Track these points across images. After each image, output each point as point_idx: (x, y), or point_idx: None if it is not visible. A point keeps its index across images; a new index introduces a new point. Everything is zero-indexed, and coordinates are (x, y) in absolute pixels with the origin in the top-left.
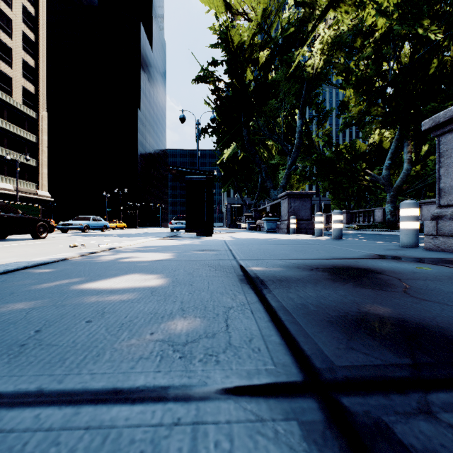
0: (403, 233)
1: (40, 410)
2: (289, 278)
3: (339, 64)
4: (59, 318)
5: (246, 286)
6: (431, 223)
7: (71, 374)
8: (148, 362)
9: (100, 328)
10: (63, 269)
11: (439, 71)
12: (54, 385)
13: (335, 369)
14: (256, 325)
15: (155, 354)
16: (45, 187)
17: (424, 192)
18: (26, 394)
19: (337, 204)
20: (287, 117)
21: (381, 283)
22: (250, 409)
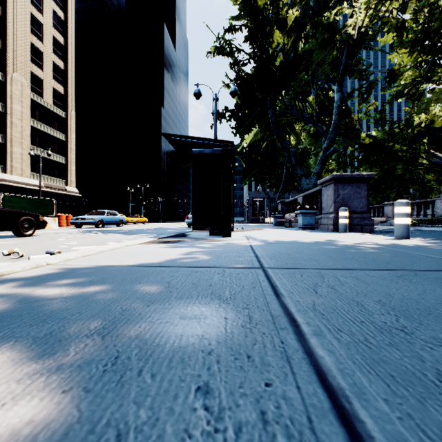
0: None
1: None
2: None
3: (392, 18)
4: None
5: None
6: None
7: None
8: None
9: None
10: None
11: None
12: None
13: None
14: None
15: None
16: (74, 183)
17: None
18: None
19: (373, 196)
20: (319, 96)
21: None
22: None
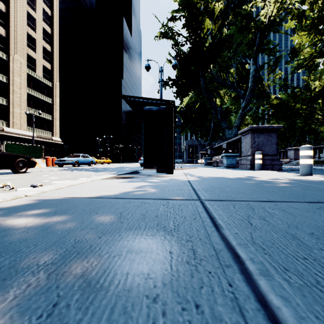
0: None
1: None
2: None
3: (294, 8)
4: None
5: None
6: None
7: None
8: None
9: None
10: None
11: None
12: None
13: None
14: None
15: None
16: (58, 134)
17: None
18: None
19: (279, 143)
20: (239, 68)
21: None
22: None
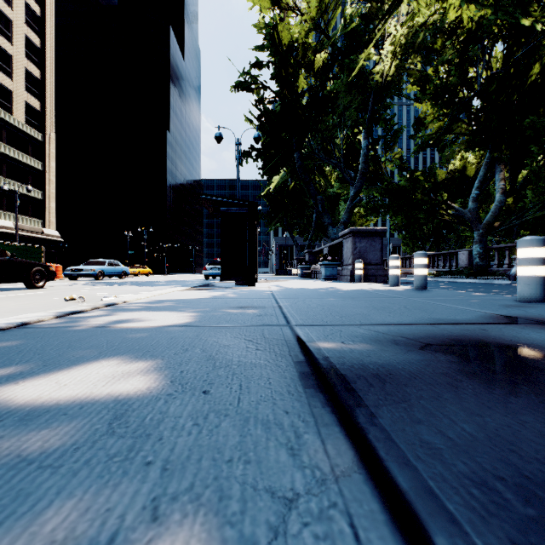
0: (522, 283)
1: None
2: (393, 371)
3: (414, 70)
4: None
5: (317, 396)
6: None
7: None
8: None
9: None
10: None
11: (540, 79)
12: None
13: None
14: None
15: None
16: (53, 224)
17: (516, 231)
18: None
19: (409, 246)
20: (349, 138)
21: None
22: None
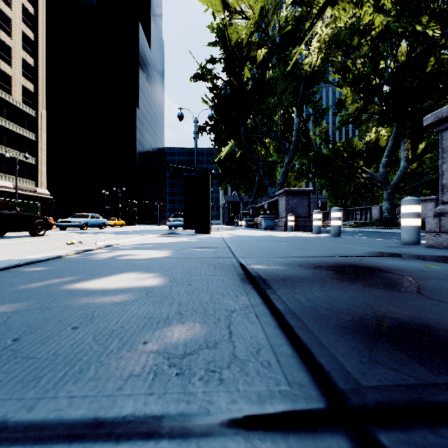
0: (404, 231)
1: None
2: (292, 277)
3: (336, 62)
4: (43, 323)
5: (248, 286)
6: (433, 220)
7: (45, 398)
8: (139, 381)
9: (87, 335)
10: (55, 267)
11: (435, 69)
12: (21, 414)
13: (362, 391)
14: (263, 333)
15: (147, 370)
16: (44, 184)
17: (420, 190)
18: None
19: (333, 202)
20: (285, 115)
21: (391, 283)
22: None
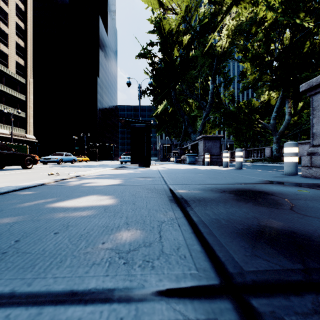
0: (286, 165)
1: (10, 311)
2: (205, 198)
3: (240, 45)
4: (34, 230)
5: (174, 204)
6: (306, 158)
7: (39, 278)
8: (99, 267)
9: (64, 238)
10: (41, 191)
11: (310, 50)
12: (24, 287)
13: (244, 274)
14: (182, 236)
15: (105, 261)
16: (32, 132)
17: (299, 136)
18: (1, 296)
19: (238, 144)
20: (203, 83)
21: (273, 202)
22: (179, 309)
